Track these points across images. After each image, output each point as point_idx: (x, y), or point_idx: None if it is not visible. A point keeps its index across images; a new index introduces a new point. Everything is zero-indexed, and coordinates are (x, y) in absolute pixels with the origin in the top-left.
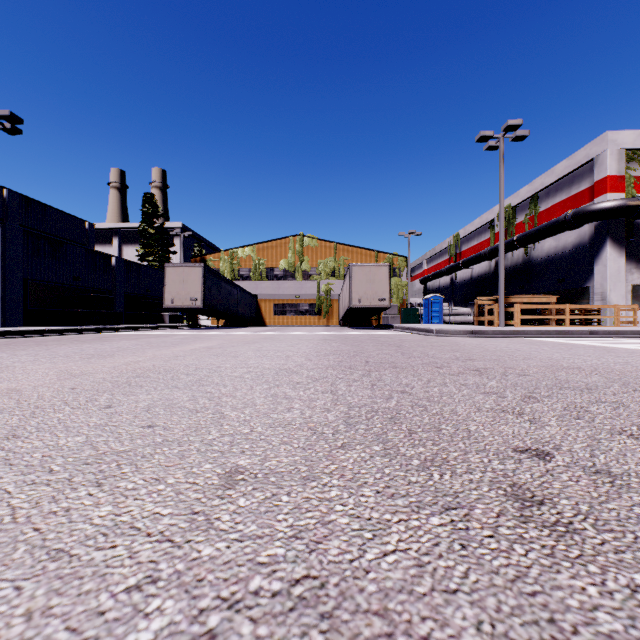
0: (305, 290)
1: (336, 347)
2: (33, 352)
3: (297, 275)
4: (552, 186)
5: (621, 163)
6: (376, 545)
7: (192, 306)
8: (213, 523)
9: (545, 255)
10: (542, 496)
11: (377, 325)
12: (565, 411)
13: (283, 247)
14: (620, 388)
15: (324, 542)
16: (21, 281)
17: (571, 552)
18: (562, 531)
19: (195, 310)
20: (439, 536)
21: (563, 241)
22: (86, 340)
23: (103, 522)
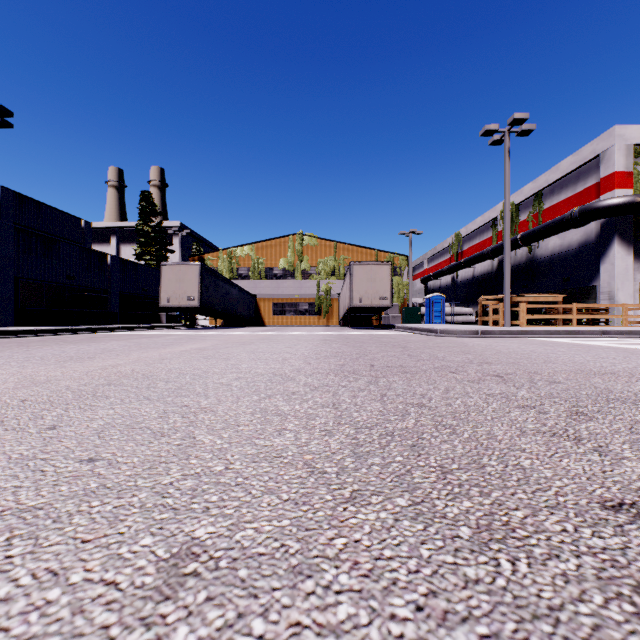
0: (305, 289)
1: (337, 348)
2: (8, 354)
3: (296, 274)
4: (557, 183)
5: (629, 158)
6: None
7: (189, 305)
8: None
9: (550, 253)
10: None
11: (378, 325)
12: (634, 434)
13: (282, 246)
14: None
15: None
16: (11, 280)
17: None
18: None
19: (192, 310)
20: None
21: (568, 239)
22: (74, 341)
23: None
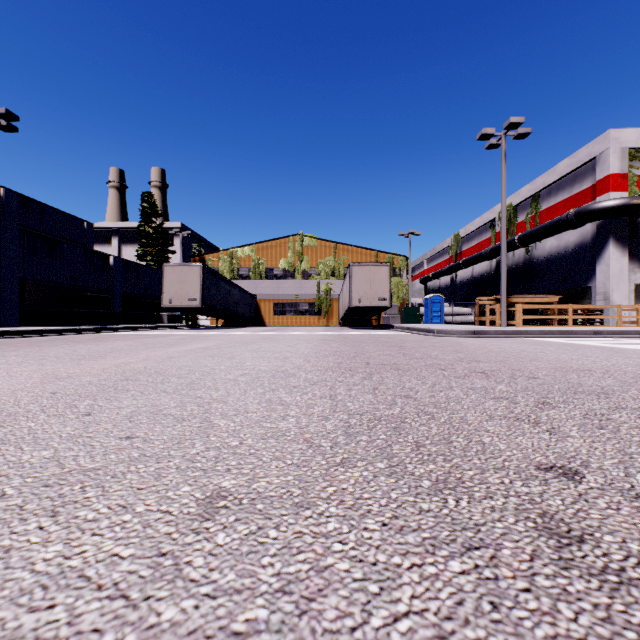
0: (305, 290)
1: (336, 348)
2: (23, 353)
3: (297, 275)
4: (554, 185)
5: (624, 161)
6: (384, 604)
7: (191, 306)
8: (182, 570)
9: (547, 254)
10: (580, 530)
11: (377, 325)
12: (585, 419)
13: (283, 247)
14: (638, 392)
15: (318, 599)
16: (17, 281)
17: (633, 615)
18: (615, 582)
19: (194, 310)
20: (462, 590)
21: (565, 240)
22: (81, 340)
23: (47, 568)
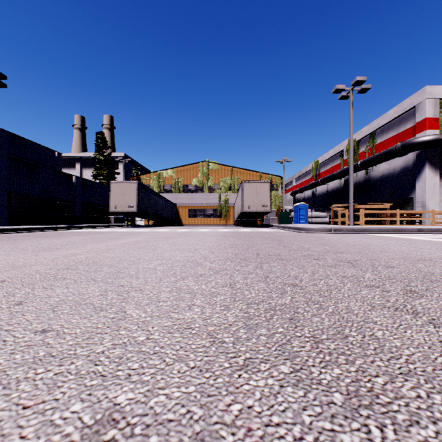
0: (210, 200)
1: (233, 241)
2: None
3: (204, 189)
4: (385, 126)
5: (436, 109)
6: None
7: (129, 211)
8: None
9: (380, 175)
10: None
11: (261, 224)
12: None
13: (195, 170)
14: None
15: None
16: (5, 193)
17: None
18: None
19: (132, 214)
20: None
21: (393, 165)
22: (48, 236)
23: None
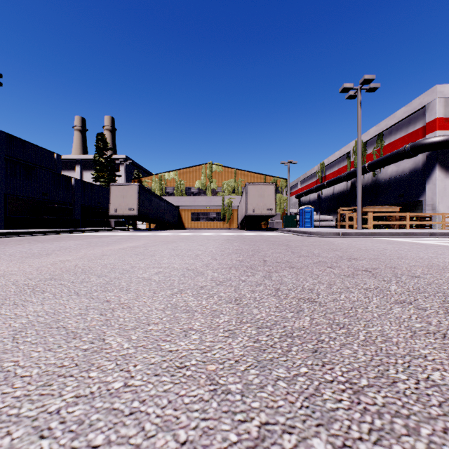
0: (213, 203)
1: (237, 246)
2: None
3: (208, 192)
4: (394, 126)
5: (447, 108)
6: None
7: (130, 214)
8: None
9: (388, 177)
10: None
11: (265, 228)
12: None
13: (197, 172)
14: None
15: None
16: (1, 195)
17: None
18: None
19: (133, 217)
20: None
21: (402, 167)
22: (43, 240)
23: None
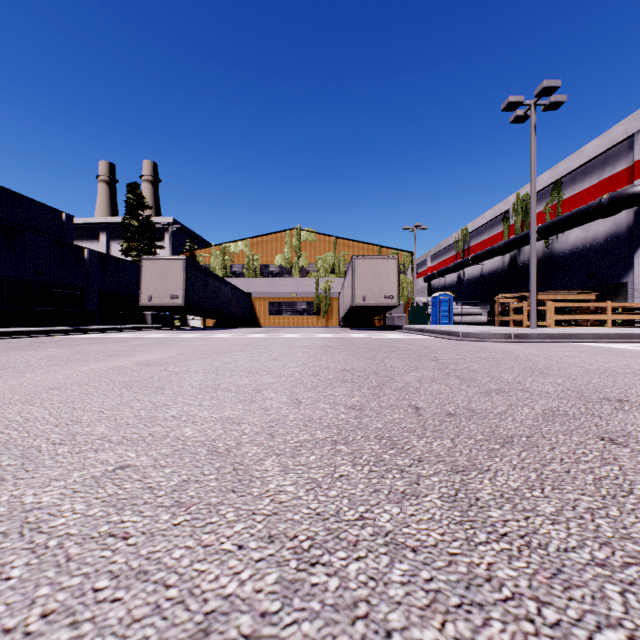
0: (302, 288)
1: (342, 362)
2: None
3: (294, 272)
4: (579, 170)
5: None
6: None
7: (172, 304)
8: None
9: (570, 247)
10: None
11: (381, 326)
12: None
13: (279, 242)
14: None
15: None
16: None
17: None
18: None
19: (178, 309)
20: None
21: (593, 231)
22: (1, 348)
23: None
